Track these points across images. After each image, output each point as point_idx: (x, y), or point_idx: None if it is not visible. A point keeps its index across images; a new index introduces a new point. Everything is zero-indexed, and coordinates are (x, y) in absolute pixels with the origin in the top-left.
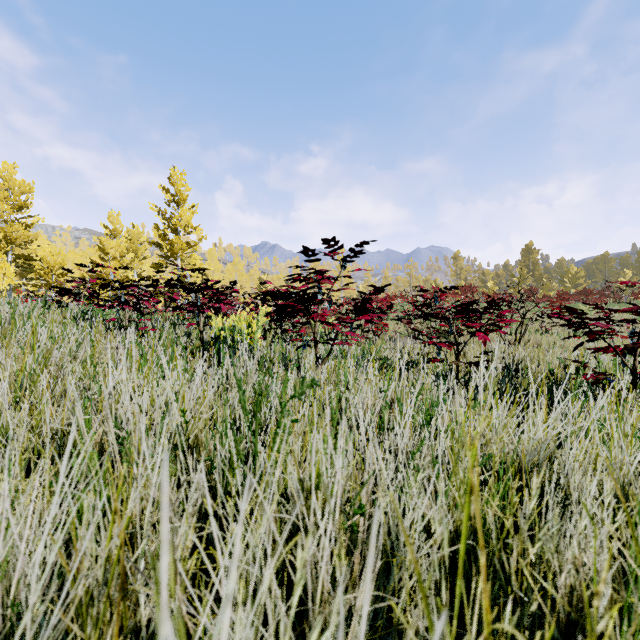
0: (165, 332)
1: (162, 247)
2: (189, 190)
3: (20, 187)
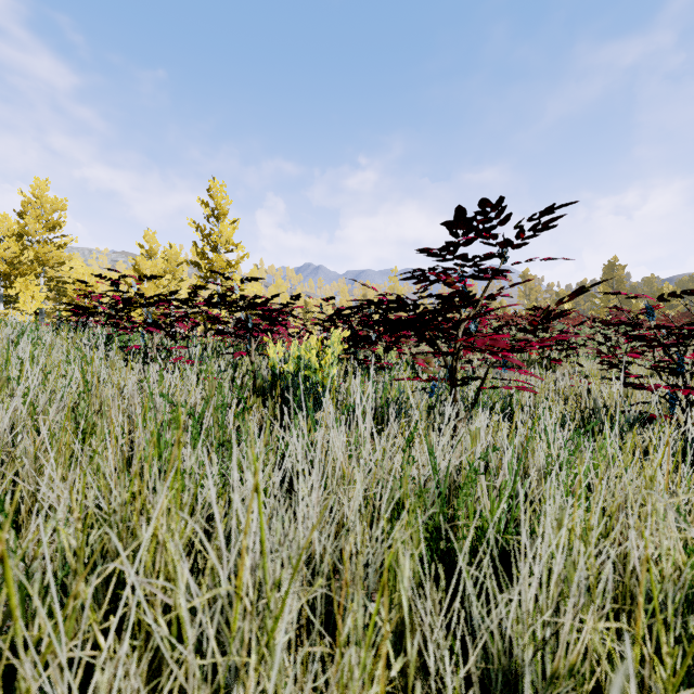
0: (206, 365)
1: (201, 267)
2: (230, 203)
3: (52, 205)
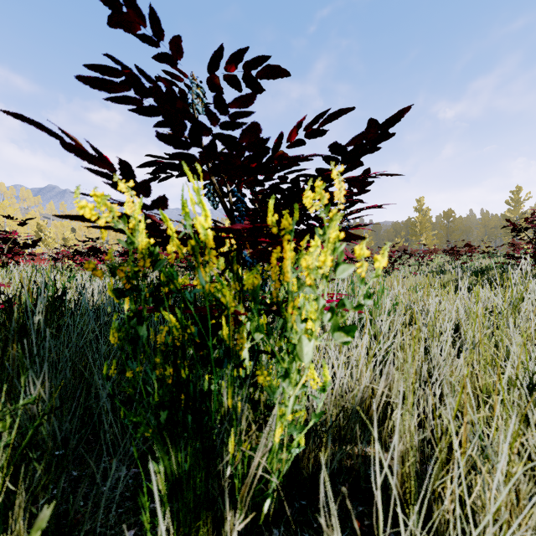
0: None
1: None
2: None
3: None
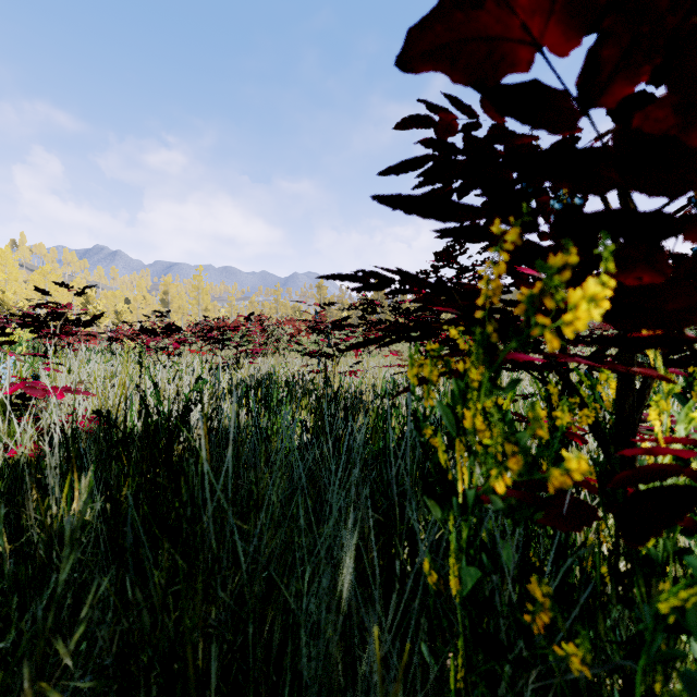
0: None
1: None
2: None
3: None
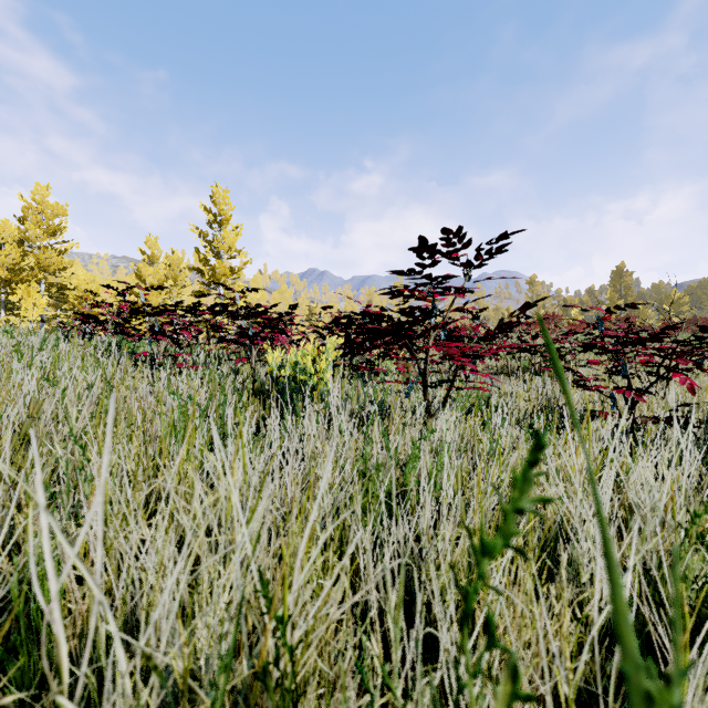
0: (209, 370)
1: (203, 273)
2: (233, 209)
3: (53, 210)
